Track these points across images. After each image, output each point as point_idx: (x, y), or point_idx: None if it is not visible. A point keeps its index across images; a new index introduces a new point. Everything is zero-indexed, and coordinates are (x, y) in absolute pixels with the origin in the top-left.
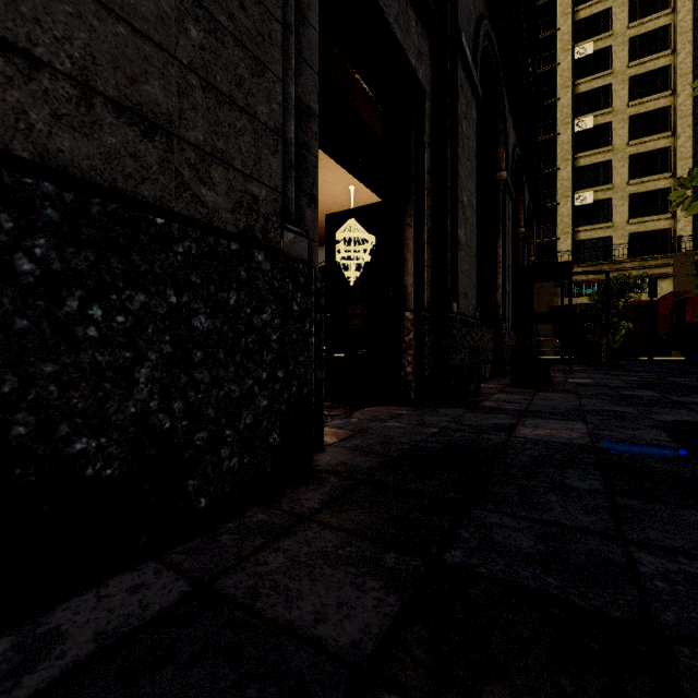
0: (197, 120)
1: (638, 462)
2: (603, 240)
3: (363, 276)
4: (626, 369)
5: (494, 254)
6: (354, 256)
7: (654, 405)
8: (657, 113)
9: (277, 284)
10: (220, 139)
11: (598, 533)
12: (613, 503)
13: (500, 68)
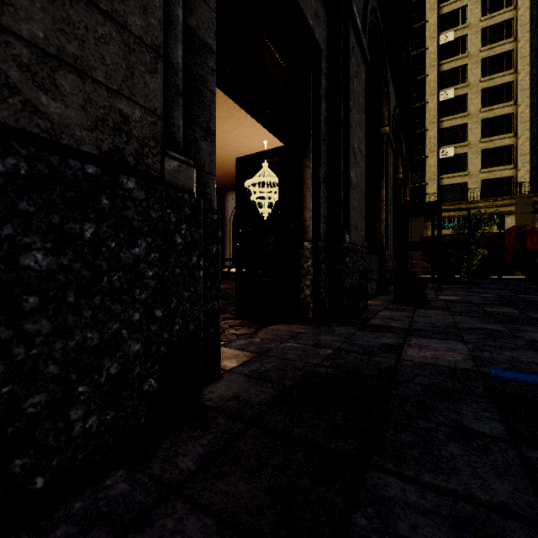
0: (34, 11)
1: (529, 393)
2: (461, 185)
3: (275, 212)
4: (482, 286)
5: (379, 194)
6: (267, 196)
7: (518, 322)
8: (502, 87)
9: (154, 214)
10: (72, 41)
11: (523, 518)
12: (523, 458)
13: (383, 41)
